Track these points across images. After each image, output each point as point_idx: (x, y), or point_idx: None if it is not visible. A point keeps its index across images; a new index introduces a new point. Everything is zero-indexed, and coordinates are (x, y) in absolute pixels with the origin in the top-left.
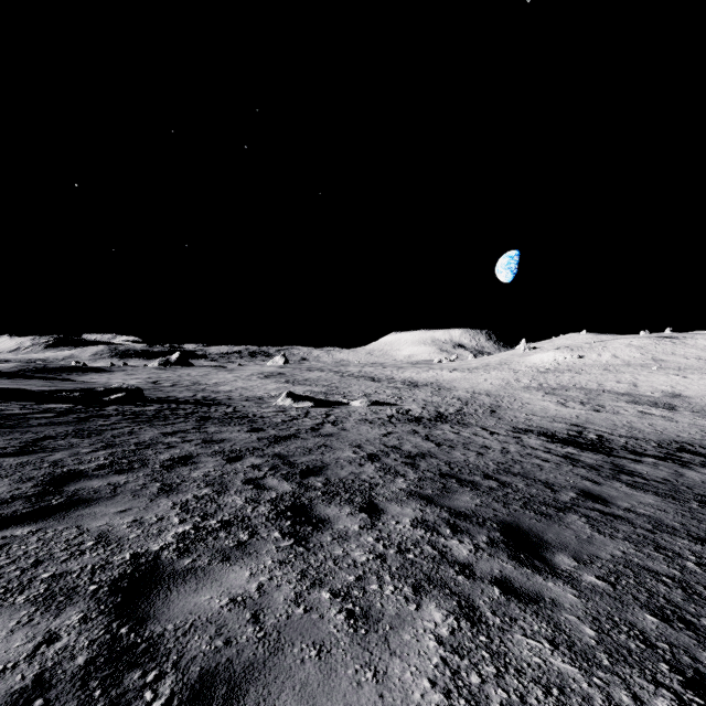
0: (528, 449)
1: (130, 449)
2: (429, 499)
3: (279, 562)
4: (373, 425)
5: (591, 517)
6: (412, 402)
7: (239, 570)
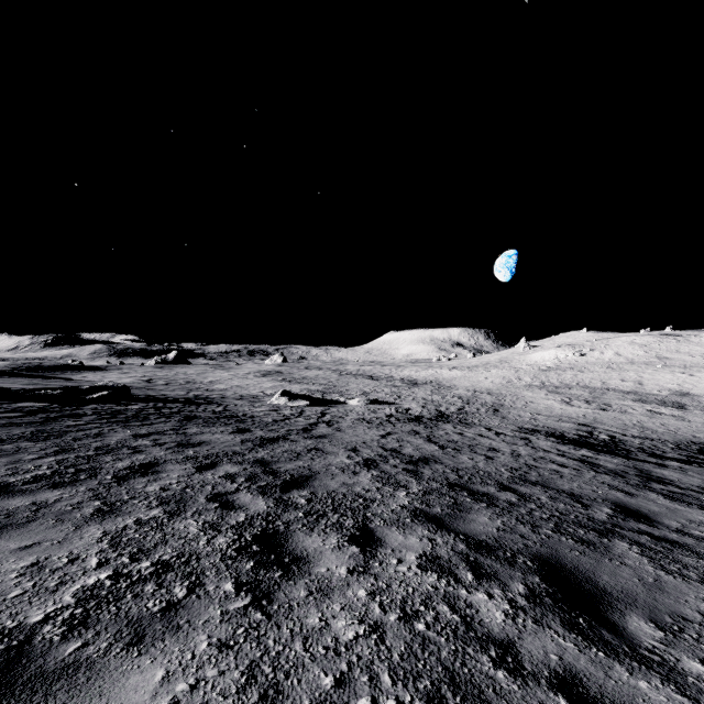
0: (540, 452)
1: (86, 455)
2: (439, 521)
3: (219, 644)
4: (371, 425)
5: (644, 545)
6: (411, 400)
7: (149, 667)
